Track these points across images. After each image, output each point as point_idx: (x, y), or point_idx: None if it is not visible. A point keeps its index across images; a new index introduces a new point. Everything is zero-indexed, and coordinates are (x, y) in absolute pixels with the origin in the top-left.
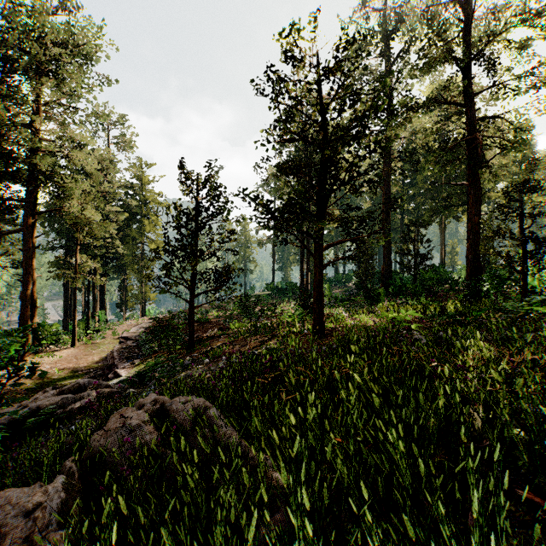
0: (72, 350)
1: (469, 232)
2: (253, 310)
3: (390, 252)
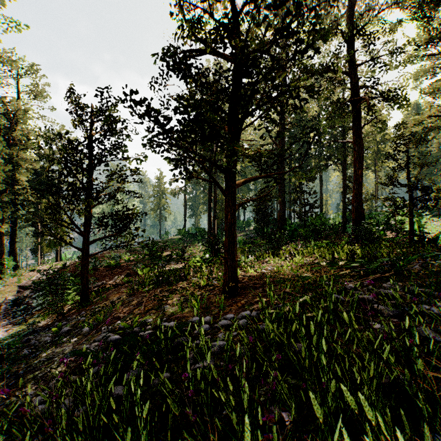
0: None
1: (354, 183)
2: (160, 255)
3: (284, 202)
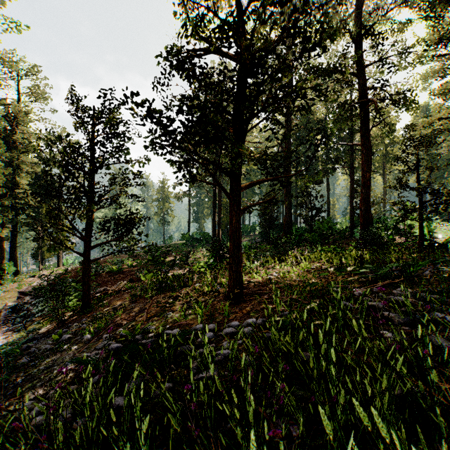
0: None
1: (362, 187)
2: (164, 261)
3: (290, 206)
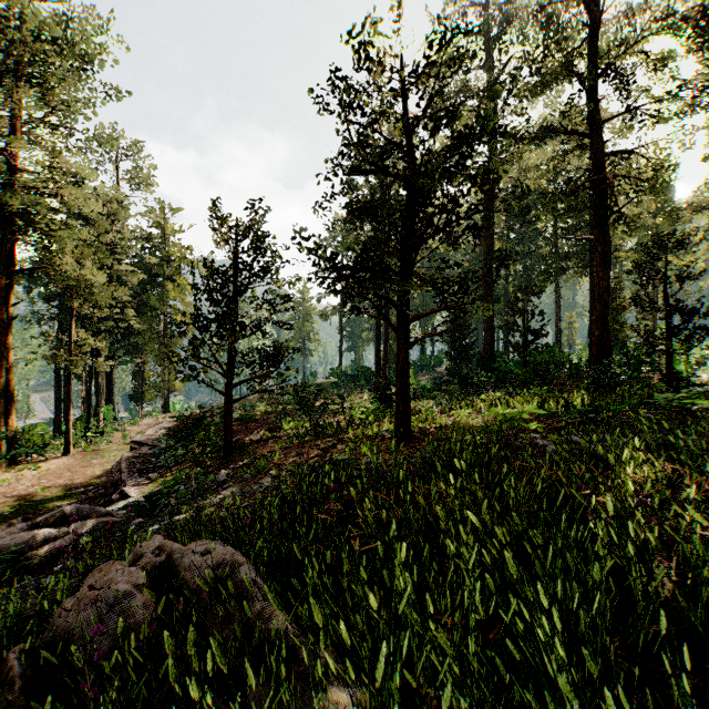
0: (65, 460)
1: (596, 301)
2: (314, 404)
3: (492, 328)
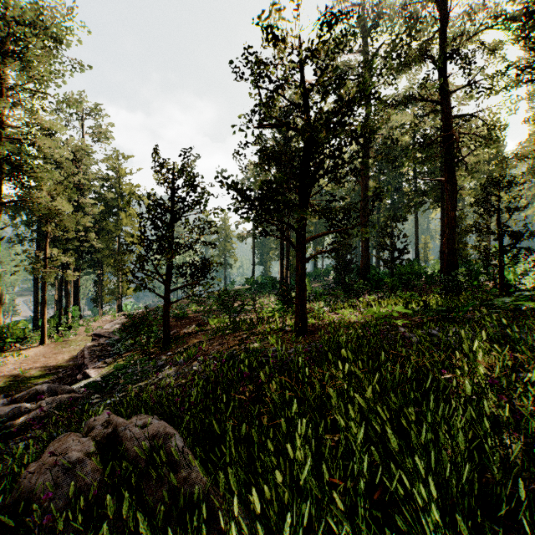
0: (41, 348)
1: (446, 227)
2: (233, 305)
3: (368, 247)
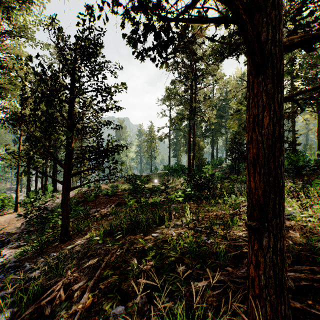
0: (13, 215)
1: None
2: (143, 189)
3: None
